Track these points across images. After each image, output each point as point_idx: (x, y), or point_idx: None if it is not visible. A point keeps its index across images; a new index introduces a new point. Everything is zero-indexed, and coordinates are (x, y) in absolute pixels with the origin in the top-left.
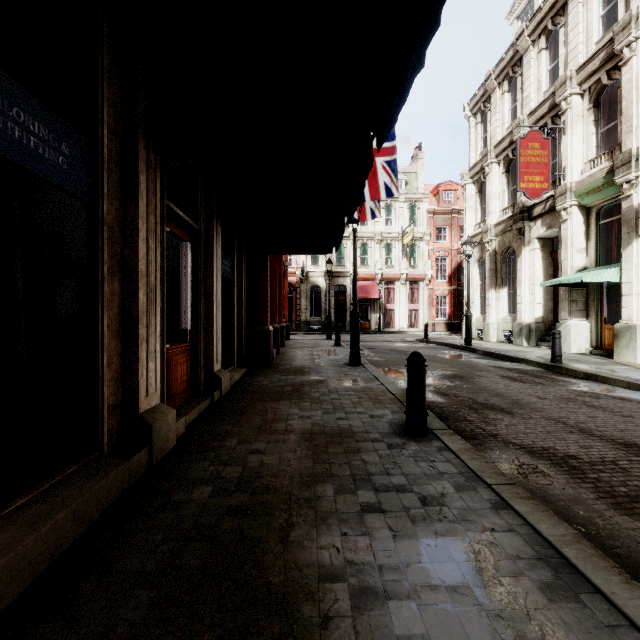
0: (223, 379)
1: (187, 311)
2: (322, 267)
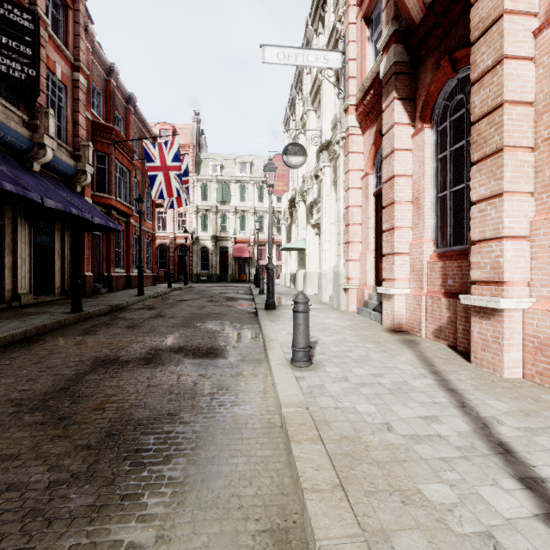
0: (23, 297)
1: None
2: (210, 233)
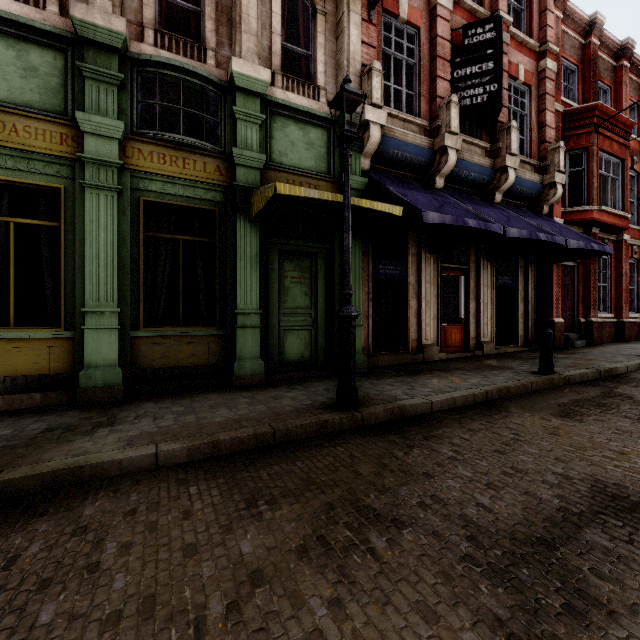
0: (485, 346)
1: (461, 309)
2: None
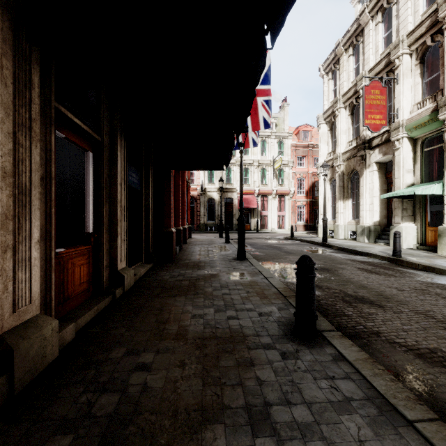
0: (126, 276)
1: (88, 216)
2: (216, 185)
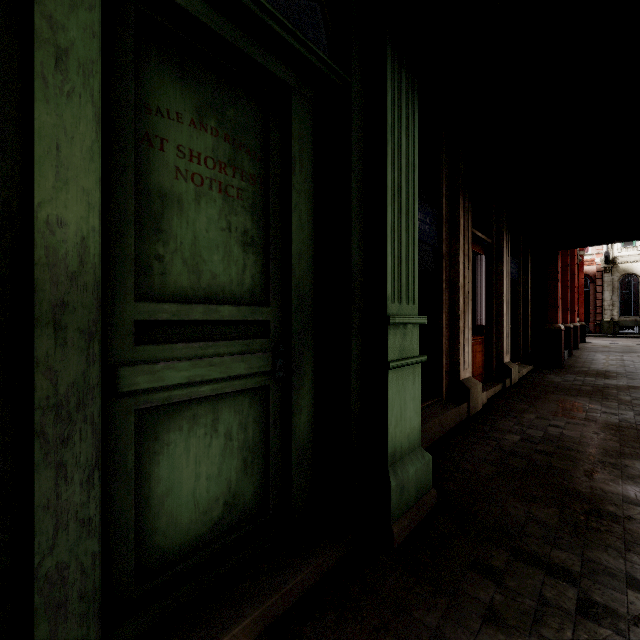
0: (512, 370)
1: (482, 311)
2: None
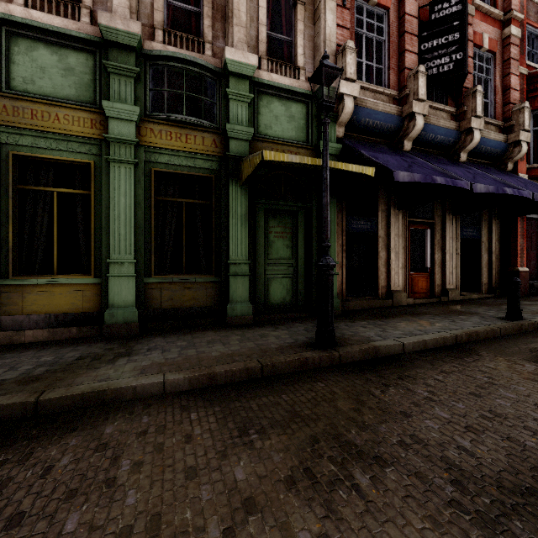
0: (450, 292)
1: (427, 259)
2: None
